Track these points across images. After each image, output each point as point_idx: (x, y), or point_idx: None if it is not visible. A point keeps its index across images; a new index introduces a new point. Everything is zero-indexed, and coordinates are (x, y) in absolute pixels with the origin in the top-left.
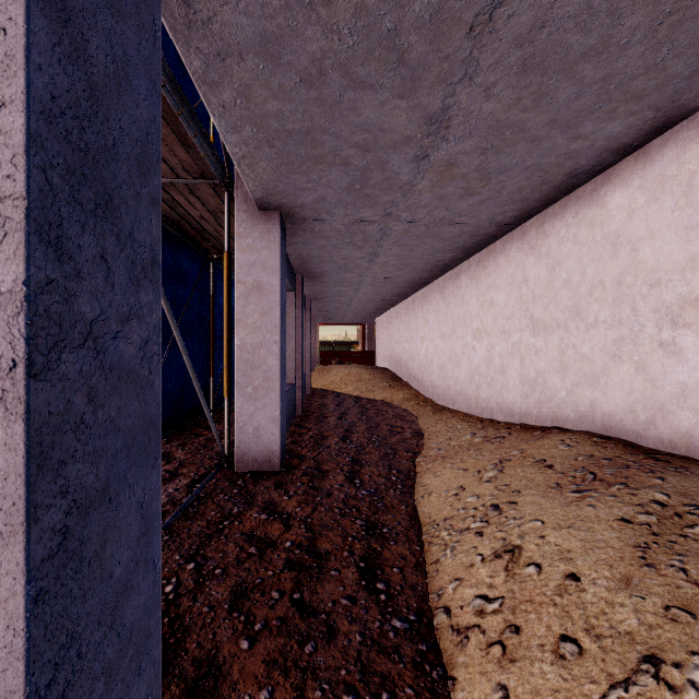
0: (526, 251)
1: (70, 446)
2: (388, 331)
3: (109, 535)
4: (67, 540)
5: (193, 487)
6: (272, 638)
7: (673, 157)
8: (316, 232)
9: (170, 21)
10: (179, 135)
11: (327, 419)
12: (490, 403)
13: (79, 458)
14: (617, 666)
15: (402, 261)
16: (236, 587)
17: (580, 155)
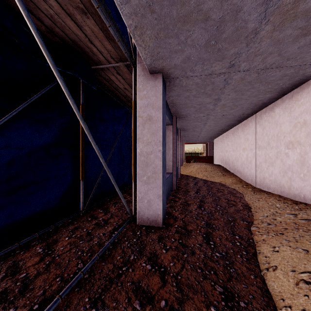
0: None
1: None
2: (221, 146)
3: None
4: None
5: (113, 233)
6: None
7: None
8: (183, 86)
9: None
10: (104, 32)
11: (189, 193)
12: (303, 191)
13: None
14: None
15: (234, 103)
16: None
17: None
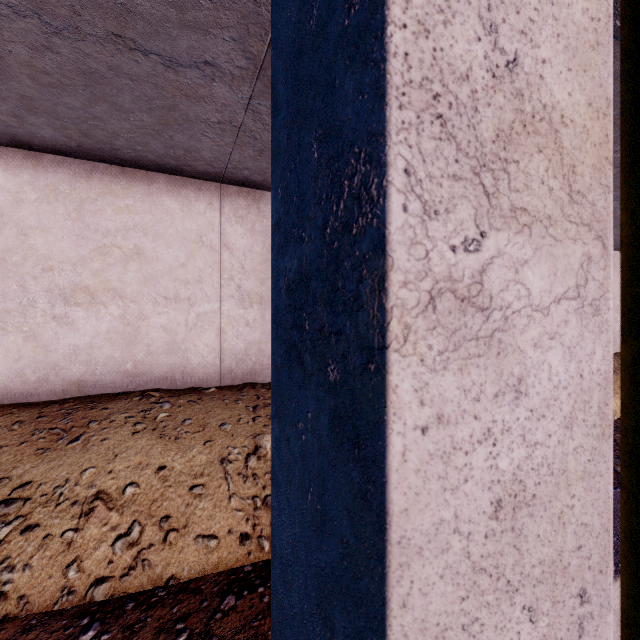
0: None
1: None
2: None
3: None
4: None
5: None
6: None
7: (66, 179)
8: None
9: None
10: None
11: None
12: None
13: None
14: (219, 474)
15: None
16: None
17: None
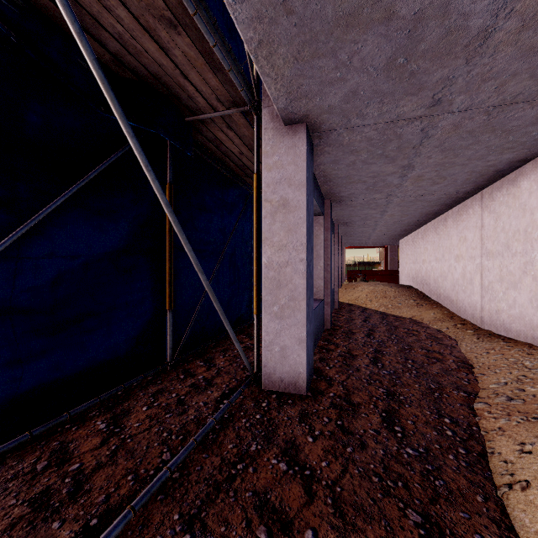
0: None
1: None
2: (412, 251)
3: None
4: None
5: (221, 403)
6: None
7: None
8: (344, 145)
9: None
10: (206, 56)
11: (354, 336)
12: None
13: None
14: None
15: (440, 172)
16: None
17: None
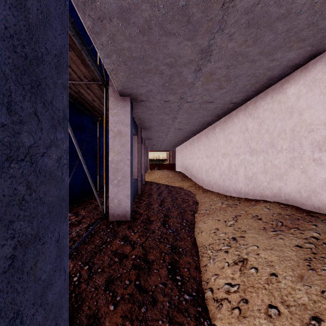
0: (247, 116)
1: (16, 212)
2: (181, 154)
3: (39, 258)
4: (14, 262)
5: (88, 228)
6: (125, 304)
7: (320, 69)
8: (147, 107)
9: (75, 1)
10: (82, 60)
11: (152, 196)
12: (230, 188)
13: (21, 218)
14: (298, 322)
15: (188, 121)
16: (108, 278)
17: (274, 69)
